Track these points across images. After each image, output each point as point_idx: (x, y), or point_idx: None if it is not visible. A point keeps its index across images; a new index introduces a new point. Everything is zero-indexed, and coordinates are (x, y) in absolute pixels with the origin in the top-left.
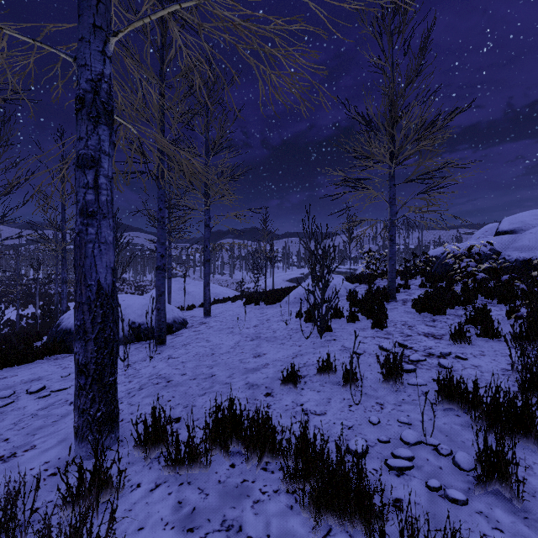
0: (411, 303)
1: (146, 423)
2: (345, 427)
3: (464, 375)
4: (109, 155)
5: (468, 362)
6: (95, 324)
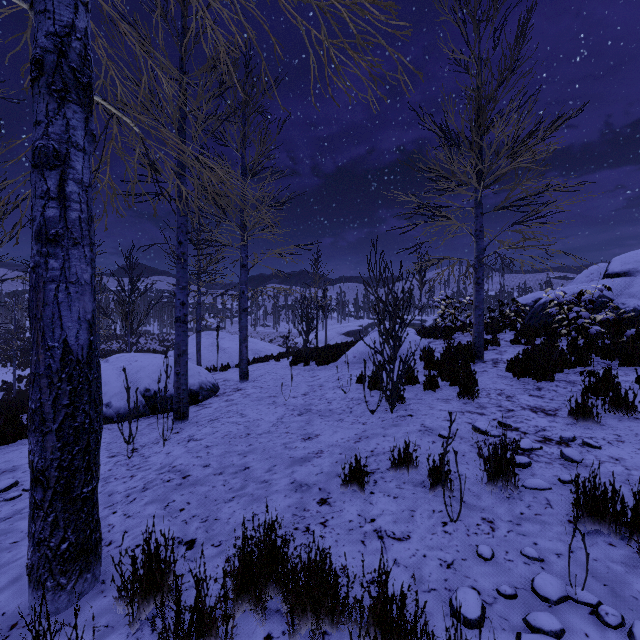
0: (506, 365)
1: (133, 566)
2: (441, 564)
3: (603, 473)
4: (85, 151)
5: (603, 453)
6: (58, 408)
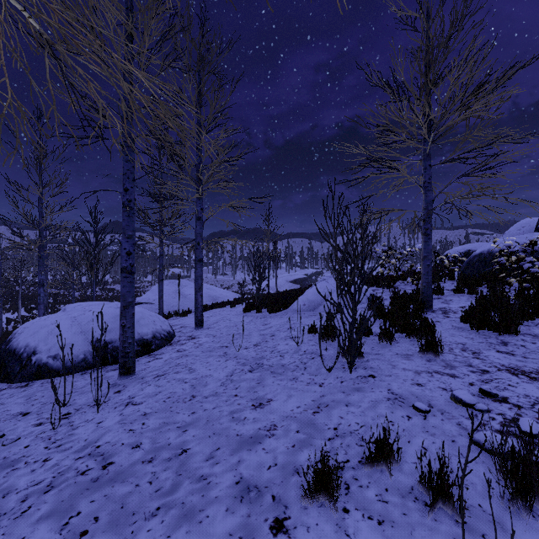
0: (460, 316)
1: None
2: None
3: None
4: None
5: None
6: None
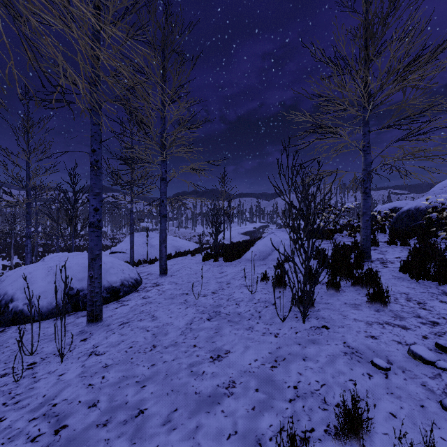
0: (399, 267)
1: None
2: None
3: None
4: None
5: None
6: None
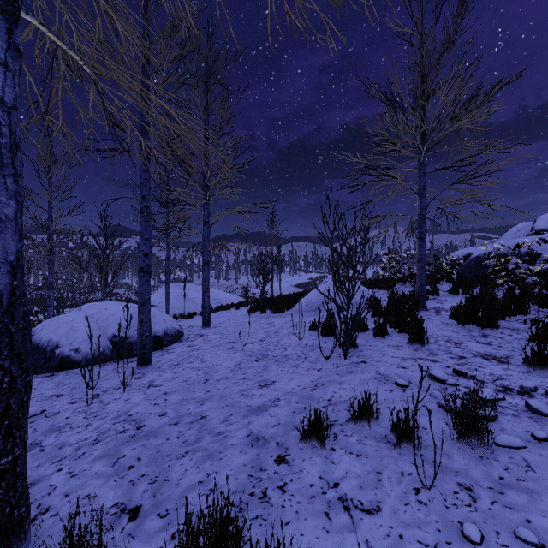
0: (449, 313)
1: None
2: None
3: None
4: (7, 67)
5: None
6: None
